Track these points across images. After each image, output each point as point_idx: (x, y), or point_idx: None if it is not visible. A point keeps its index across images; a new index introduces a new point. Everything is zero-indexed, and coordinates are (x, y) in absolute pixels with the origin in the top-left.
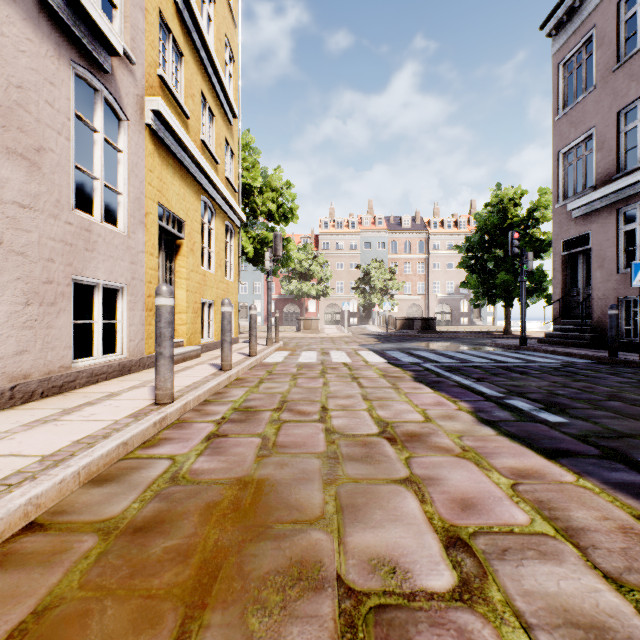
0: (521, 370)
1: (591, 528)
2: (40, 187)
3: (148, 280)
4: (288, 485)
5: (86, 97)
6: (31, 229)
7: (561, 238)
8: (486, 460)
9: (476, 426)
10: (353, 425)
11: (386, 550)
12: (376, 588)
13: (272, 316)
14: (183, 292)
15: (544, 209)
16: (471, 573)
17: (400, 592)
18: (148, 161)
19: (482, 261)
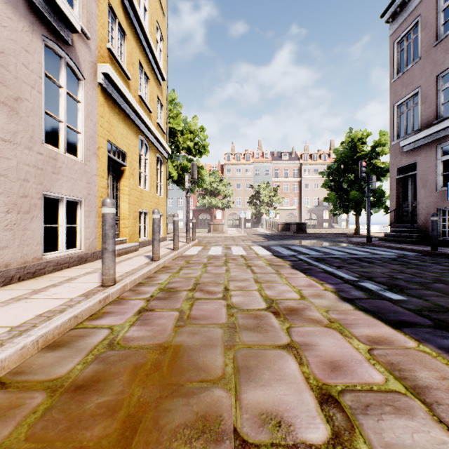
0: (368, 260)
1: (433, 386)
2: (18, 126)
3: (100, 195)
4: (197, 350)
5: (55, 63)
6: (11, 157)
7: (396, 166)
8: (347, 329)
9: (338, 302)
10: (247, 302)
11: (273, 406)
12: (265, 440)
13: (191, 222)
14: (126, 204)
15: (383, 146)
16: (341, 426)
17: (285, 444)
18: (100, 110)
19: (339, 183)
